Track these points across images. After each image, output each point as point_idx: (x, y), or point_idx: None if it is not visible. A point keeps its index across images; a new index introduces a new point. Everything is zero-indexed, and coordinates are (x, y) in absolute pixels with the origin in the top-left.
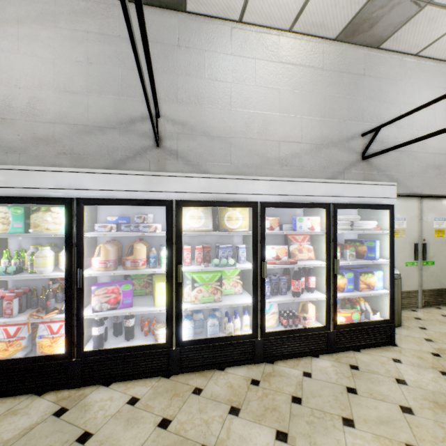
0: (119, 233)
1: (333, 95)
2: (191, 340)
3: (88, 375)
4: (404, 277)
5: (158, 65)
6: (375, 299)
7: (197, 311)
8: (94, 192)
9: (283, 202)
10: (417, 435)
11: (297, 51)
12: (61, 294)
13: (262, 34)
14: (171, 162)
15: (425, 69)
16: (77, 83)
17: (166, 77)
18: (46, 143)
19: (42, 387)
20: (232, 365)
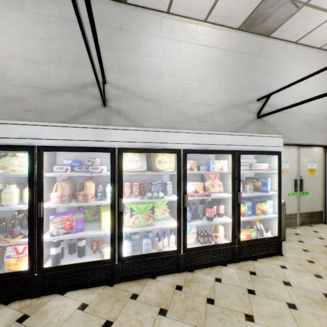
0: (72, 174)
1: (236, 70)
2: (129, 256)
3: (47, 286)
4: (287, 204)
5: (105, 43)
6: (267, 221)
7: (135, 233)
8: (52, 141)
9: (200, 149)
10: (300, 326)
11: (210, 36)
12: (26, 222)
13: (184, 23)
14: (115, 118)
15: (302, 53)
16: (40, 55)
17: (111, 52)
18: (14, 102)
19: (8, 298)
20: (161, 274)
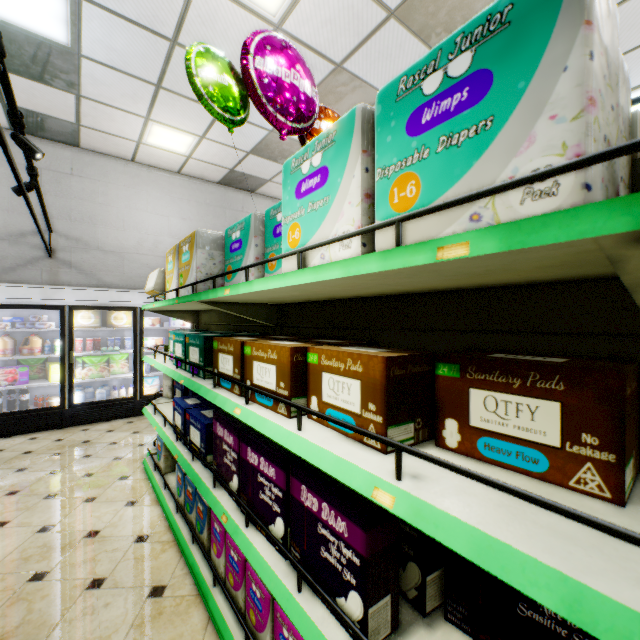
0: (18, 329)
1: (217, 224)
2: (82, 403)
3: None
4: None
5: (51, 189)
6: None
7: (89, 387)
8: None
9: None
10: None
11: (185, 188)
12: None
13: (154, 173)
14: (64, 271)
15: None
16: None
17: (59, 199)
18: None
19: None
20: (117, 419)
